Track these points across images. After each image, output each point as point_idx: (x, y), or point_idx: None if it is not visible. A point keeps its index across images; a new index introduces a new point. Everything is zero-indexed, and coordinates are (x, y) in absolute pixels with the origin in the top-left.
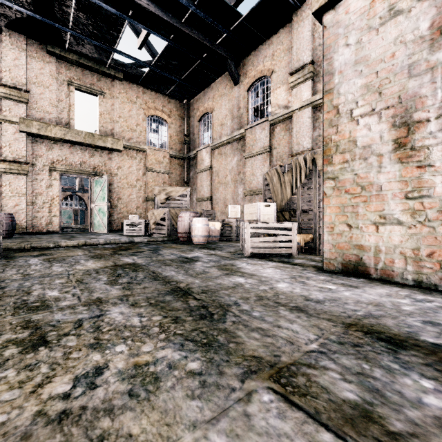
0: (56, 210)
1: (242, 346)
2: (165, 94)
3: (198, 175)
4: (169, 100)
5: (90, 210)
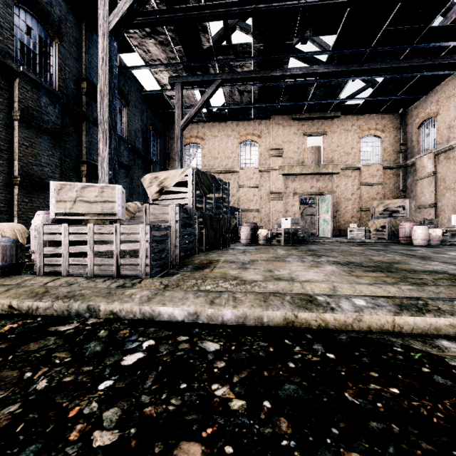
0: None
1: (434, 260)
2: (378, 112)
3: (417, 182)
4: (382, 116)
5: (316, 221)
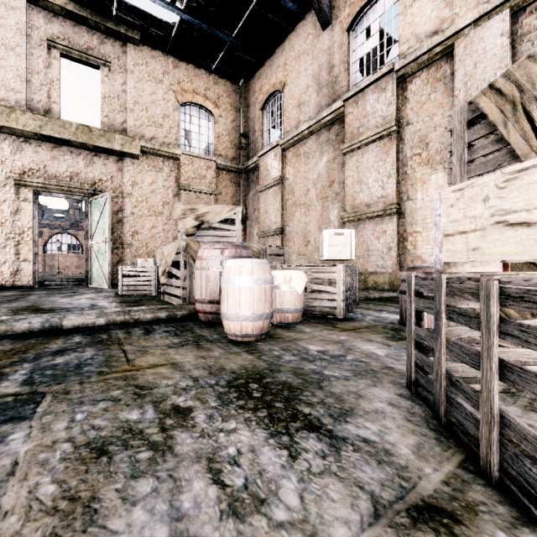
0: (28, 250)
1: None
2: (210, 72)
3: (261, 195)
4: (216, 80)
5: (87, 252)
